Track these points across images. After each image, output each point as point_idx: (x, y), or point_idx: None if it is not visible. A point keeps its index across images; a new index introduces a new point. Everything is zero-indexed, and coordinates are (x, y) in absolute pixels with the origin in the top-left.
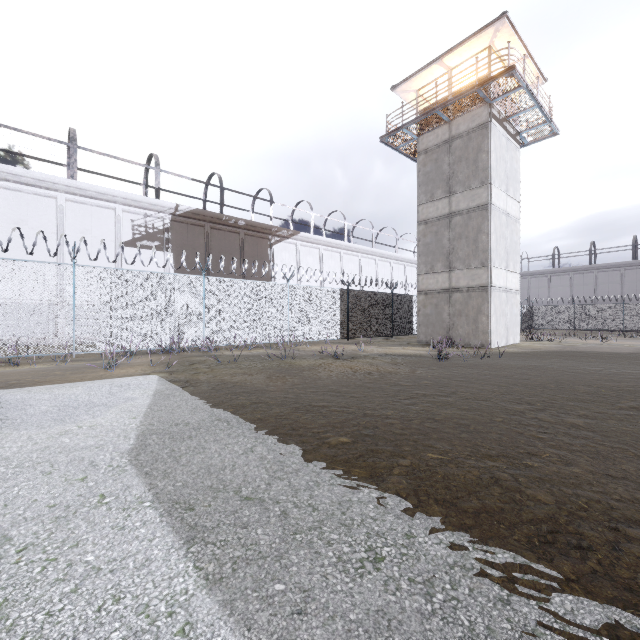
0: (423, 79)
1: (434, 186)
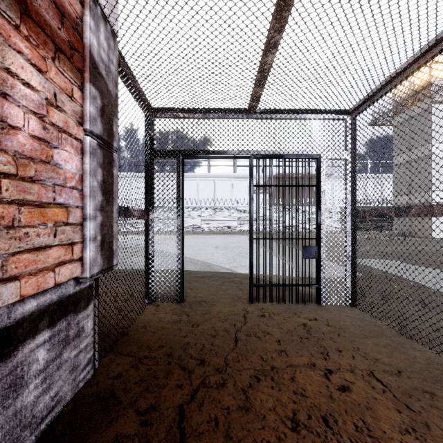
0: None
1: (401, 145)
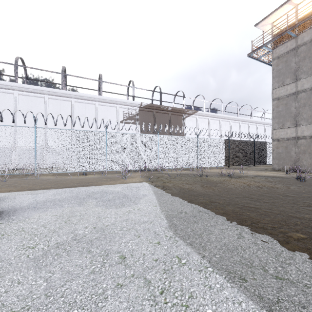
0: (276, 15)
1: (284, 77)
